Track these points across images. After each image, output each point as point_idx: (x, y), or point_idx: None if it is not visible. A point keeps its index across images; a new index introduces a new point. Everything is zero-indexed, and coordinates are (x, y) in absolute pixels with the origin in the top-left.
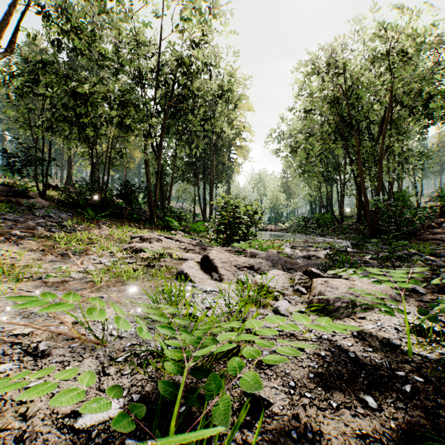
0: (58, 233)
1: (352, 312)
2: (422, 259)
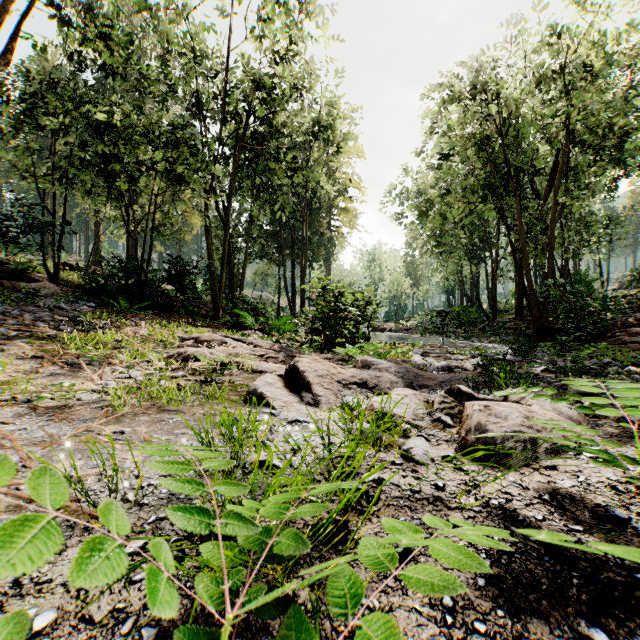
0: (69, 333)
1: (534, 458)
2: (622, 371)
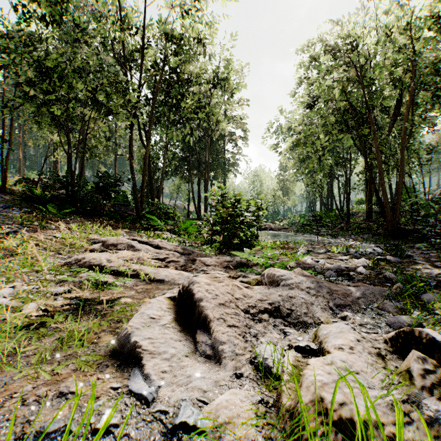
0: None
1: None
2: None
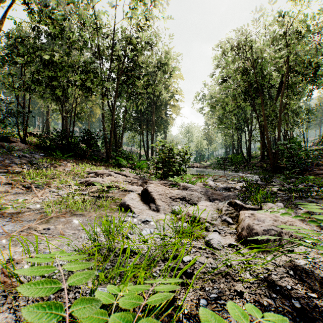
0: (28, 170)
1: (280, 245)
2: (319, 190)
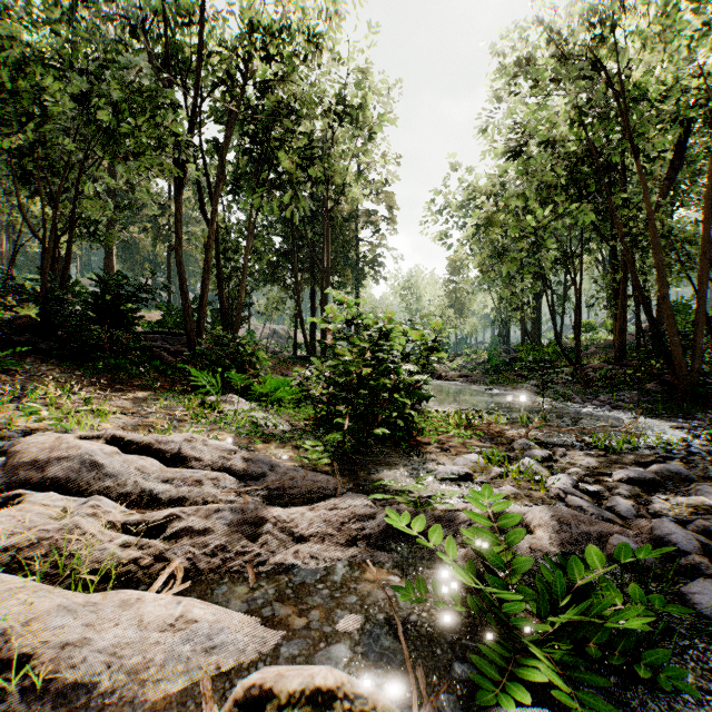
0: None
1: None
2: None
